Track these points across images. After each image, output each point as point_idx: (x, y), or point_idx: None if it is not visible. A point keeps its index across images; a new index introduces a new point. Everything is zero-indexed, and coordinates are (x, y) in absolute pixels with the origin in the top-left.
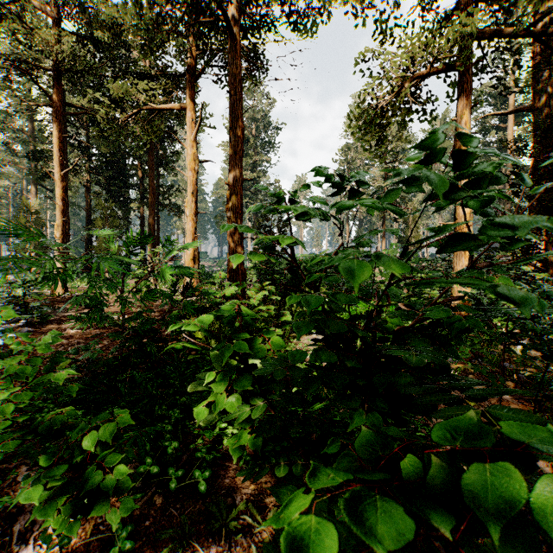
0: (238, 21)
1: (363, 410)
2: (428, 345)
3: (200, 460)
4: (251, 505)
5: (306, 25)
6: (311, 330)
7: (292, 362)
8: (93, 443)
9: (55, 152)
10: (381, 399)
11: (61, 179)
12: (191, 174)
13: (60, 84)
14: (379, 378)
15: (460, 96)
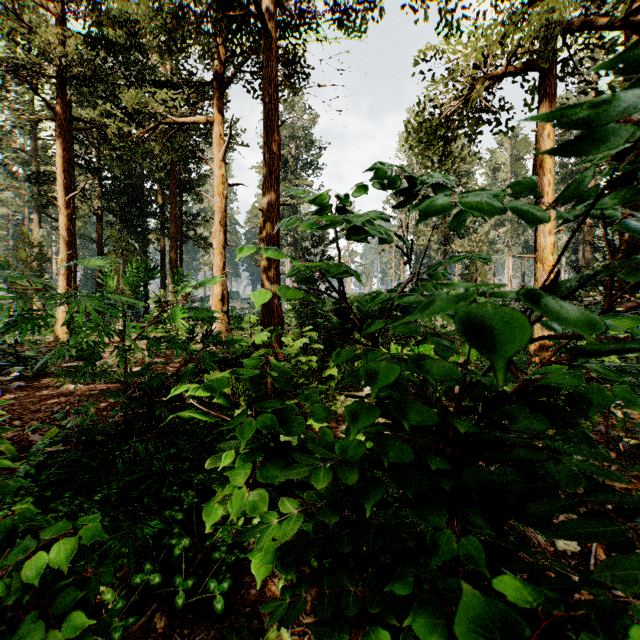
0: (273, 15)
1: (450, 526)
2: (540, 422)
3: (217, 564)
4: (284, 631)
5: (354, 21)
6: (374, 411)
7: (342, 453)
8: (35, 580)
9: (59, 173)
10: (473, 504)
11: (66, 205)
12: (219, 199)
13: (65, 93)
14: (468, 469)
15: (541, 101)
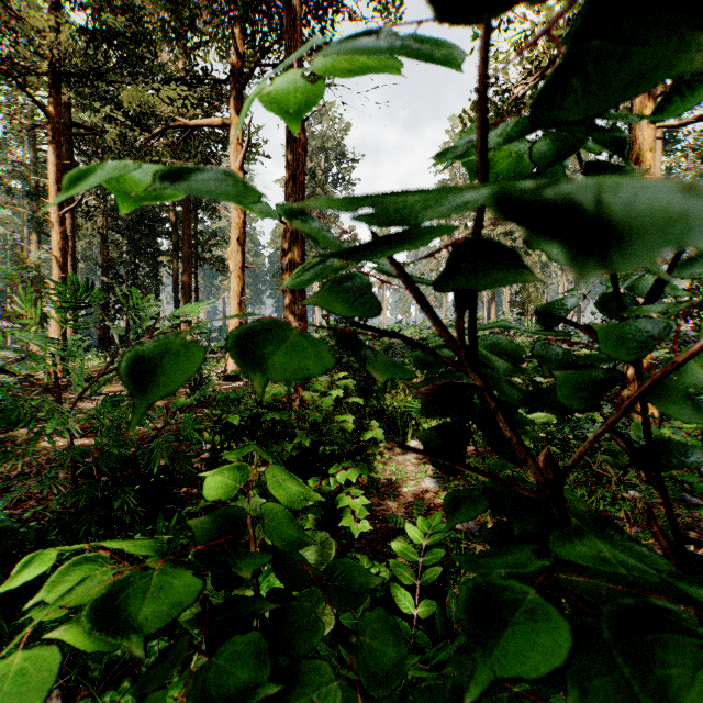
0: None
1: None
2: None
3: None
4: None
5: None
6: None
7: None
8: None
9: (51, 184)
10: None
11: (60, 221)
12: (236, 213)
13: (58, 91)
14: None
15: None
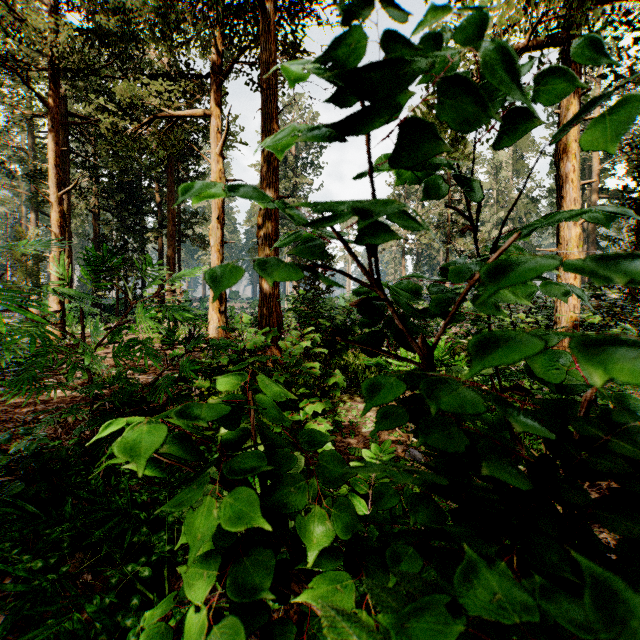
0: None
1: None
2: None
3: None
4: None
5: None
6: None
7: None
8: None
9: (51, 168)
10: None
11: (58, 201)
12: None
13: (57, 85)
14: None
15: None
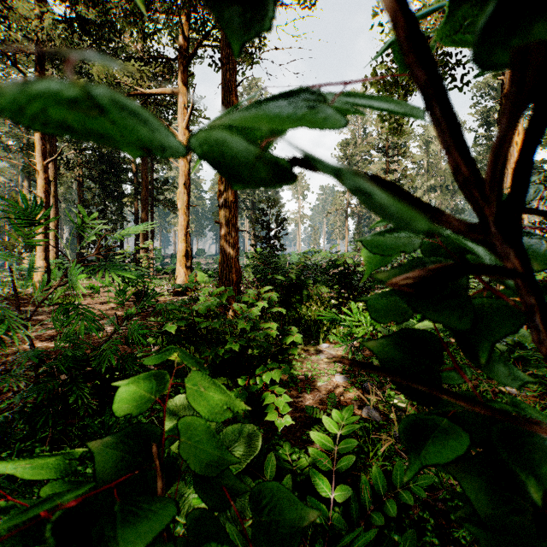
0: None
1: None
2: None
3: None
4: None
5: None
6: None
7: None
8: None
9: (37, 140)
10: None
11: (44, 169)
12: (183, 163)
13: (43, 67)
14: None
15: None
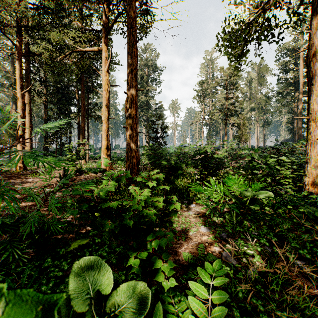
0: None
1: None
2: None
3: None
4: None
5: None
6: None
7: None
8: None
9: (17, 79)
10: None
11: (22, 96)
12: (105, 92)
13: (21, 35)
14: None
15: (314, 11)
